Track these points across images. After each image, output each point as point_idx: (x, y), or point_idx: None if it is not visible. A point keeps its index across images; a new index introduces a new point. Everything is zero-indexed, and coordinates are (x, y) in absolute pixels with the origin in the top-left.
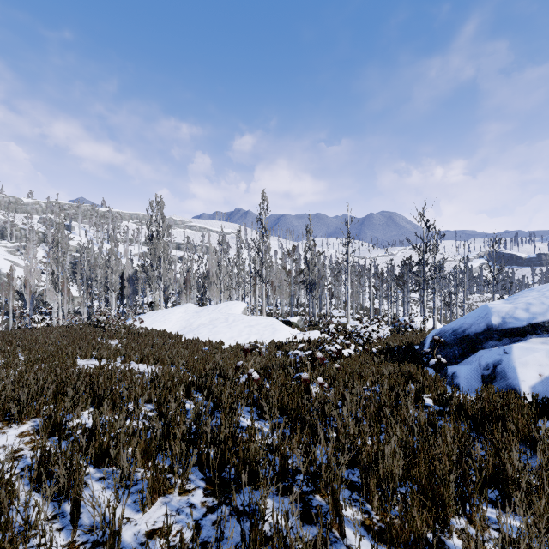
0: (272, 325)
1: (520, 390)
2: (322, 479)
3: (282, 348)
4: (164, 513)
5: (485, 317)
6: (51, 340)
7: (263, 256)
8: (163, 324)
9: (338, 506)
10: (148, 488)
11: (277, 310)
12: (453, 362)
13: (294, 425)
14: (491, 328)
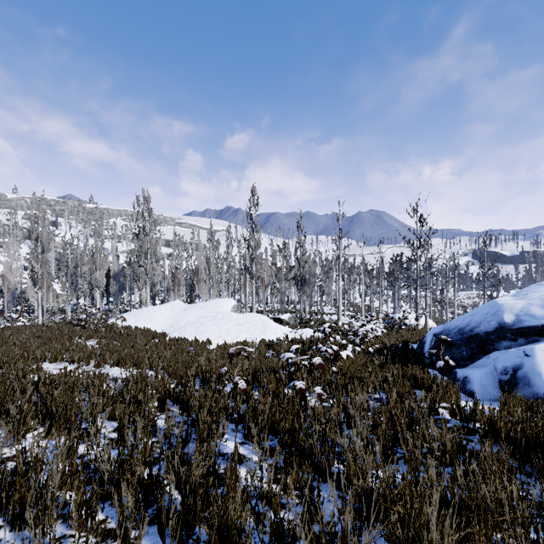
0: (262, 323)
1: None
2: None
3: (273, 348)
4: None
5: (497, 315)
6: (21, 341)
7: (253, 251)
8: (148, 323)
9: None
10: None
11: (267, 308)
12: (461, 364)
13: (289, 453)
14: (503, 326)
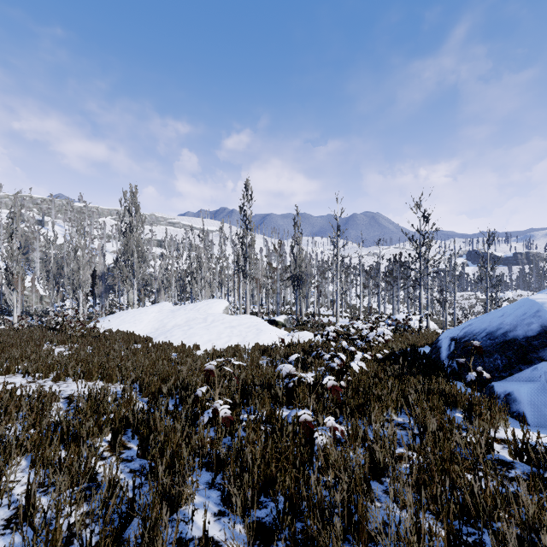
0: (256, 326)
1: None
2: None
3: (268, 354)
4: None
5: (538, 316)
6: None
7: (247, 250)
8: (132, 326)
9: None
10: None
11: (262, 309)
12: (495, 376)
13: None
14: None
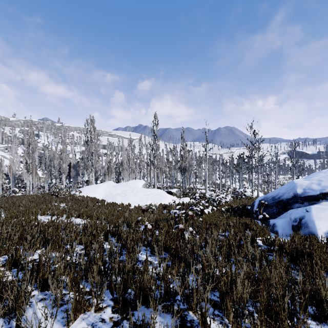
0: (160, 194)
1: (317, 235)
2: (195, 303)
3: (166, 208)
4: (82, 327)
5: (293, 189)
6: (23, 204)
7: (155, 152)
8: (94, 194)
9: (206, 323)
10: (72, 309)
11: (163, 185)
12: (273, 217)
13: (174, 259)
14: (296, 195)
